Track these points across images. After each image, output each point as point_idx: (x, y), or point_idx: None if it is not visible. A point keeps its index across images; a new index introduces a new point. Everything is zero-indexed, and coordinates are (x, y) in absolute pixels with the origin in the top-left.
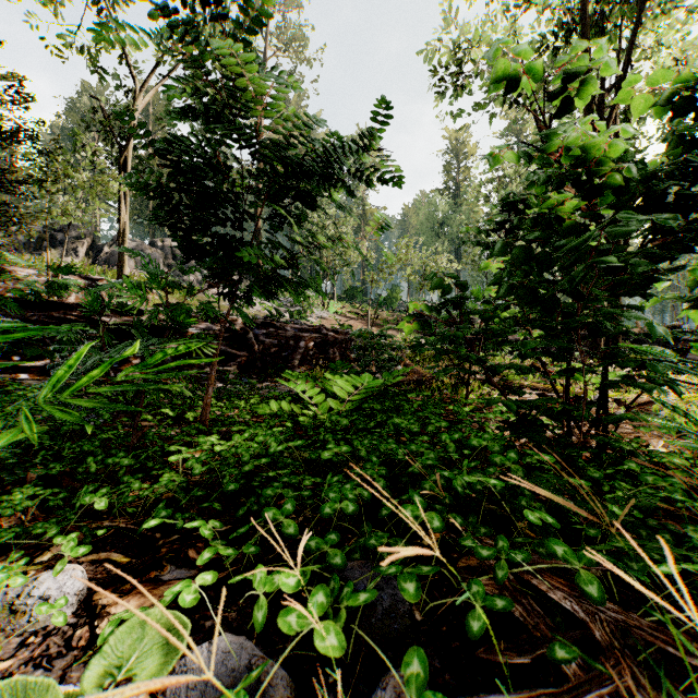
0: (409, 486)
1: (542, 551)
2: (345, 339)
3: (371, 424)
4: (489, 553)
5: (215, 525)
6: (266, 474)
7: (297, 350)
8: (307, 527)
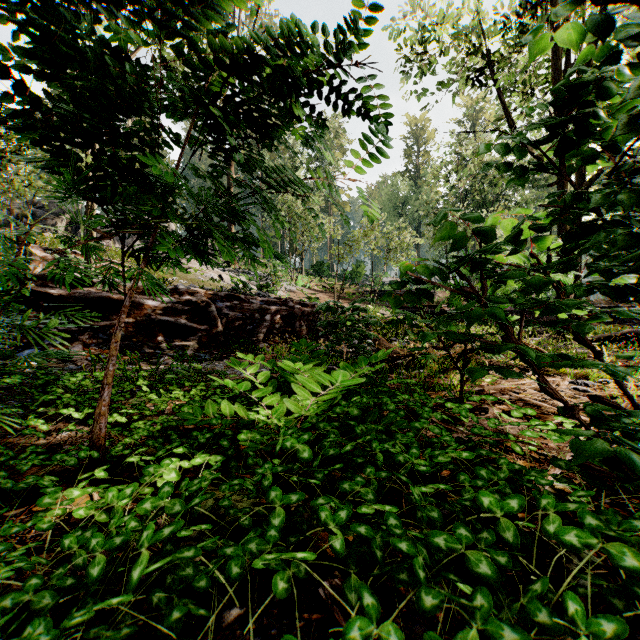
0: None
1: None
2: (312, 312)
3: (347, 448)
4: None
5: None
6: None
7: (262, 323)
8: None
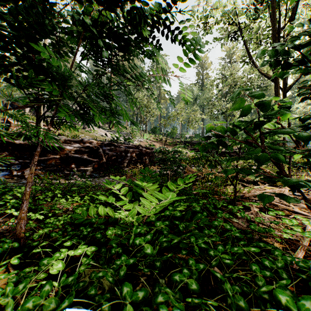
0: None
1: None
2: (151, 152)
3: (174, 241)
4: None
5: None
6: None
7: (126, 158)
8: None
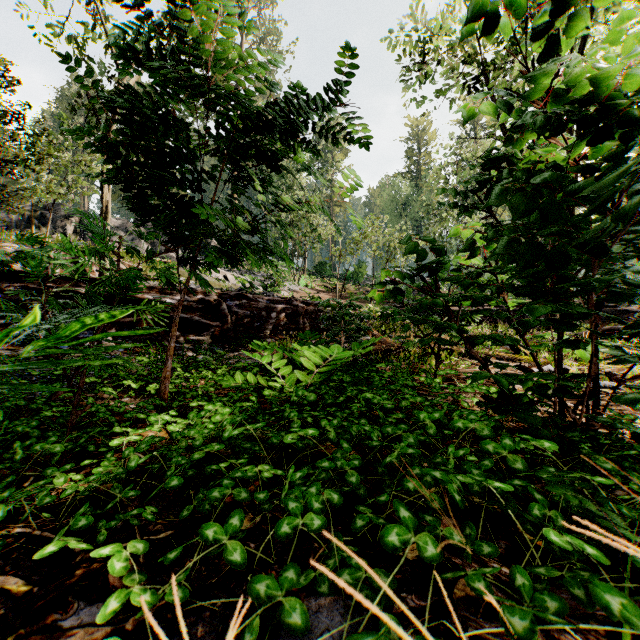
0: (386, 478)
1: (579, 593)
2: (314, 310)
3: (340, 399)
4: (524, 624)
5: (136, 548)
6: (216, 467)
7: (268, 321)
8: (264, 531)
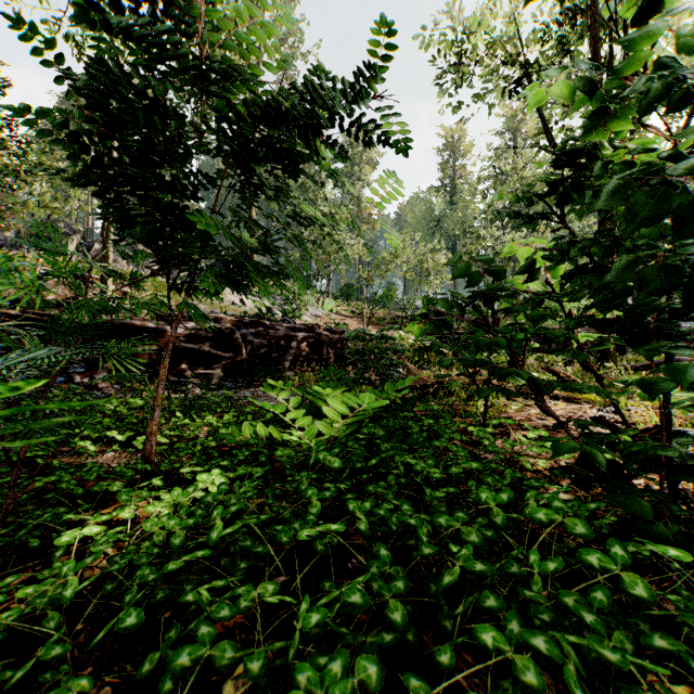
0: (443, 603)
1: None
2: (340, 339)
3: (372, 462)
4: None
5: None
6: (192, 598)
7: (288, 351)
8: None
